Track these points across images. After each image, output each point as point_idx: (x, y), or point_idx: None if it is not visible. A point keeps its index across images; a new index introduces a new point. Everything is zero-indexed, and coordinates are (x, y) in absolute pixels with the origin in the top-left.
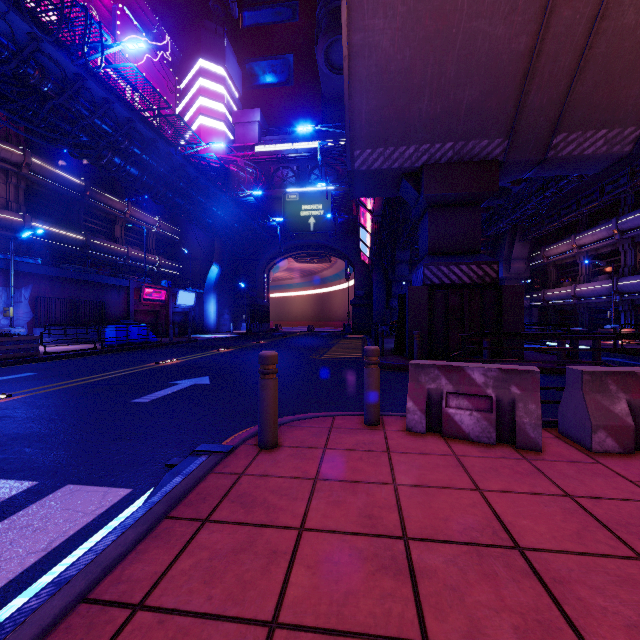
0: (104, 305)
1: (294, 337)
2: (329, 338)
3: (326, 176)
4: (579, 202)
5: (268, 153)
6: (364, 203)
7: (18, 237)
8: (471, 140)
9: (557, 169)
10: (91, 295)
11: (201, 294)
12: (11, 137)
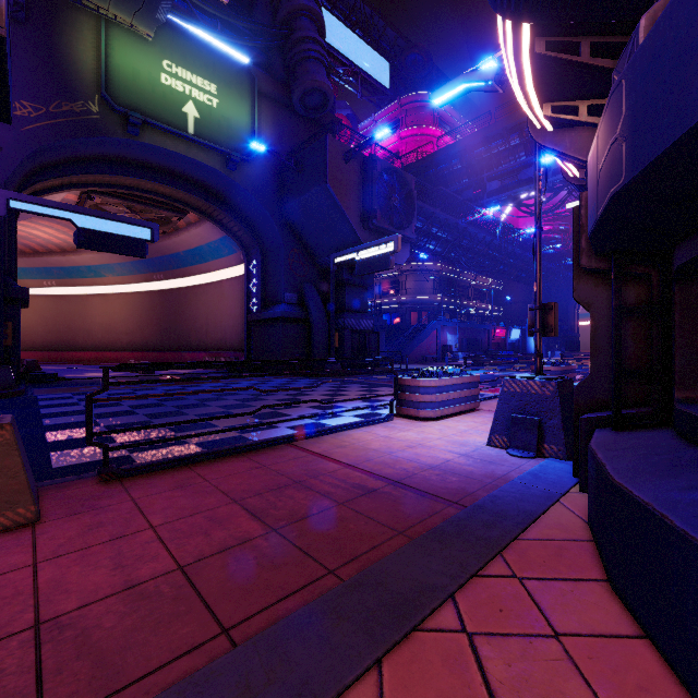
0: (481, 341)
1: None
2: None
3: None
4: None
5: None
6: None
7: (461, 312)
8: None
9: None
10: (475, 335)
11: (523, 330)
12: (435, 257)
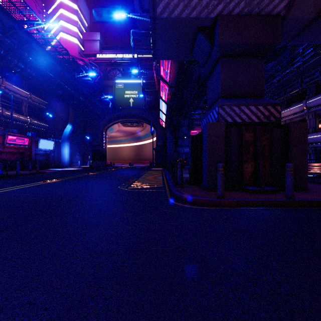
0: None
1: (118, 169)
2: (140, 170)
3: (137, 62)
4: (285, 90)
5: (105, 59)
6: (163, 77)
7: None
8: None
9: (317, 34)
10: None
11: (59, 142)
12: None
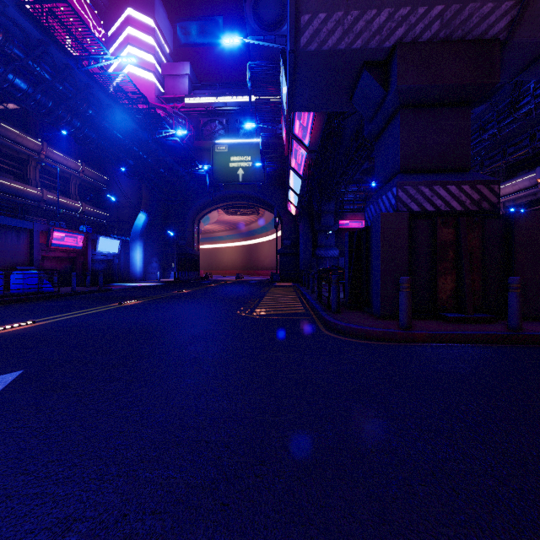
0: None
1: (222, 285)
2: (258, 286)
3: (256, 111)
4: (504, 152)
5: (198, 105)
6: (298, 136)
7: None
8: (469, 2)
9: None
10: None
11: (127, 242)
12: None
